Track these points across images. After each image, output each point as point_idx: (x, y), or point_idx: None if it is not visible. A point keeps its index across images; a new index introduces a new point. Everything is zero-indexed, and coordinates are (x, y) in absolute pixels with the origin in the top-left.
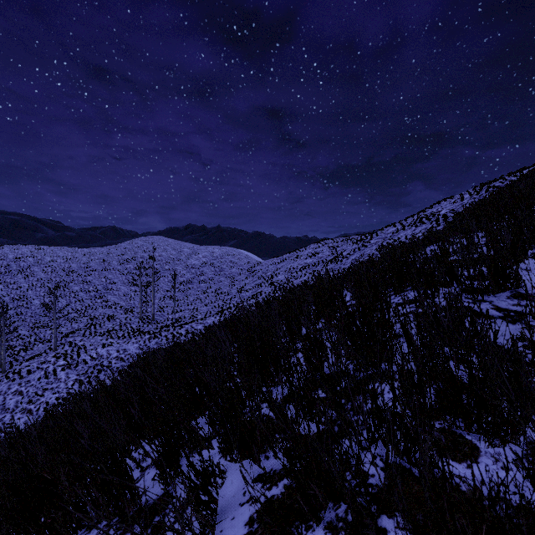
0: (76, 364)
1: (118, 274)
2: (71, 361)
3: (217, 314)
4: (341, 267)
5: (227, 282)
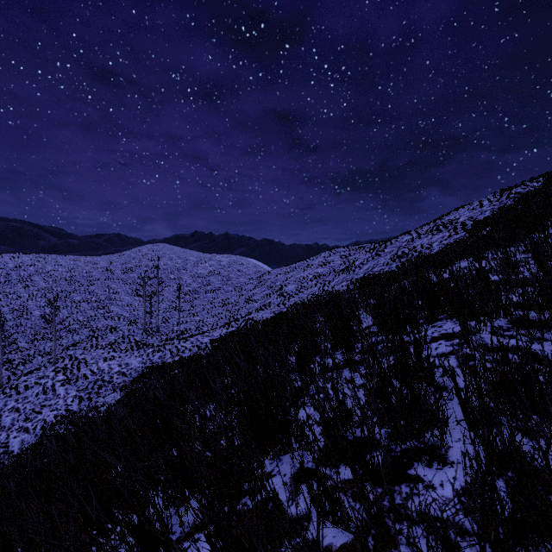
0: (76, 379)
1: (121, 284)
2: (71, 376)
3: (224, 326)
4: (354, 277)
5: (235, 292)
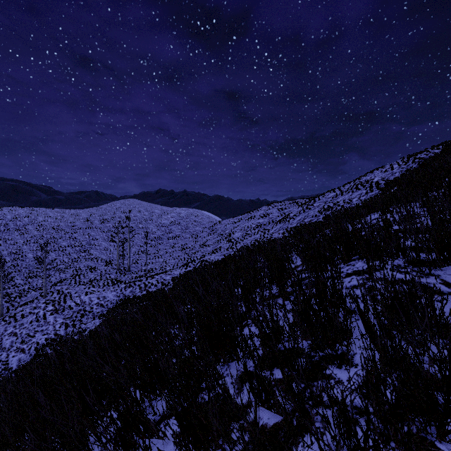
0: (63, 309)
1: (99, 232)
2: (58, 307)
3: (183, 266)
4: (288, 226)
5: (192, 239)
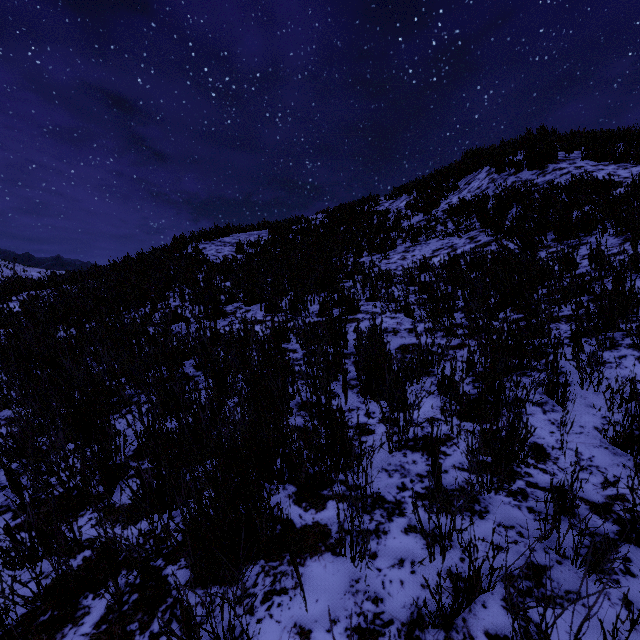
0: None
1: None
2: None
3: None
4: None
5: None
